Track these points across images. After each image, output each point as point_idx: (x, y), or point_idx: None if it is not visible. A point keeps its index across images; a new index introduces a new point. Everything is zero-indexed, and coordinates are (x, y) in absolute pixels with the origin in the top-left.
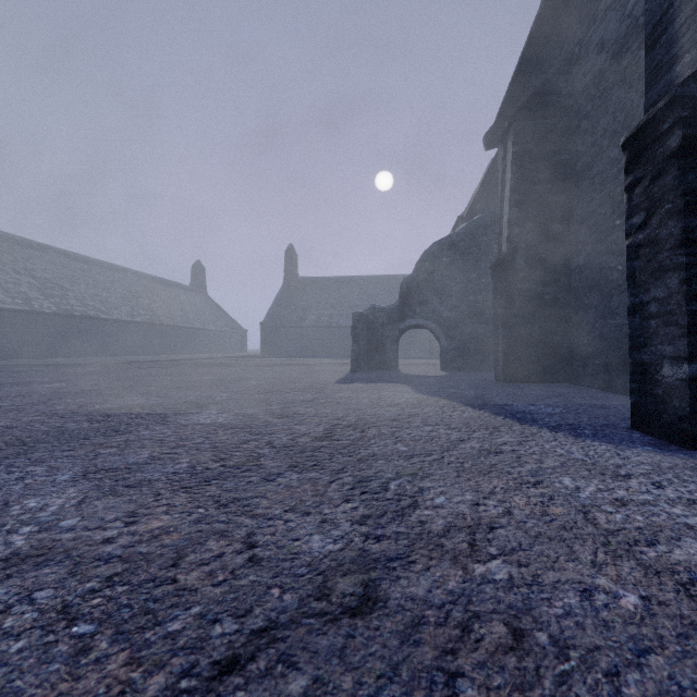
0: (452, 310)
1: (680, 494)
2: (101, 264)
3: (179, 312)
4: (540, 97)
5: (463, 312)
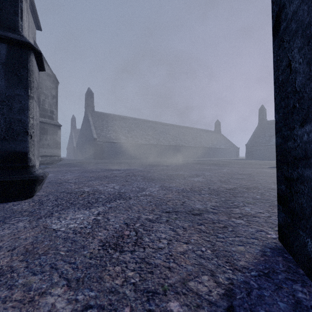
0: None
1: None
2: (185, 127)
3: (210, 141)
4: None
5: None
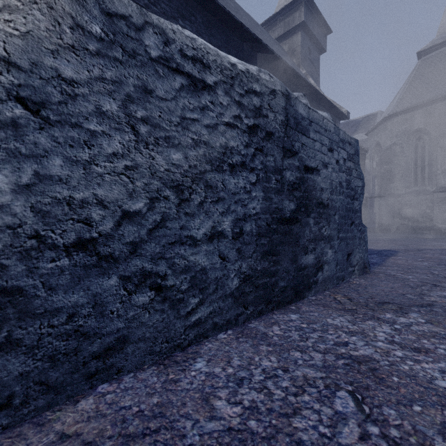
0: None
1: None
2: None
3: None
4: None
5: None
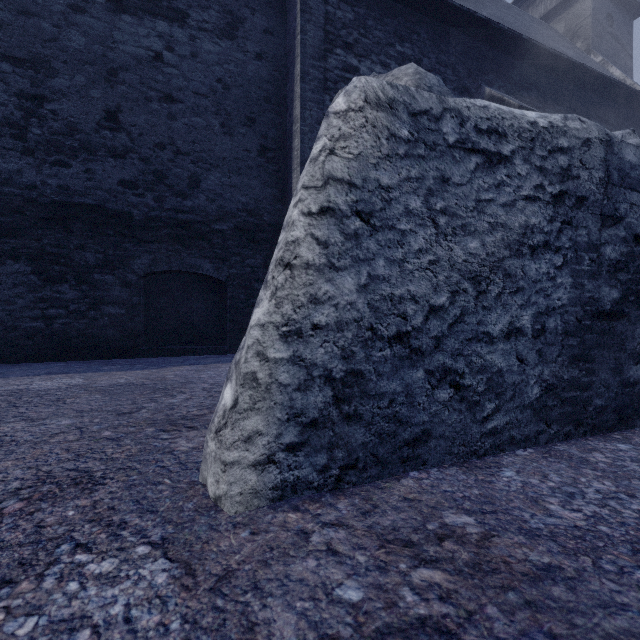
0: None
1: None
2: None
3: None
4: None
5: None
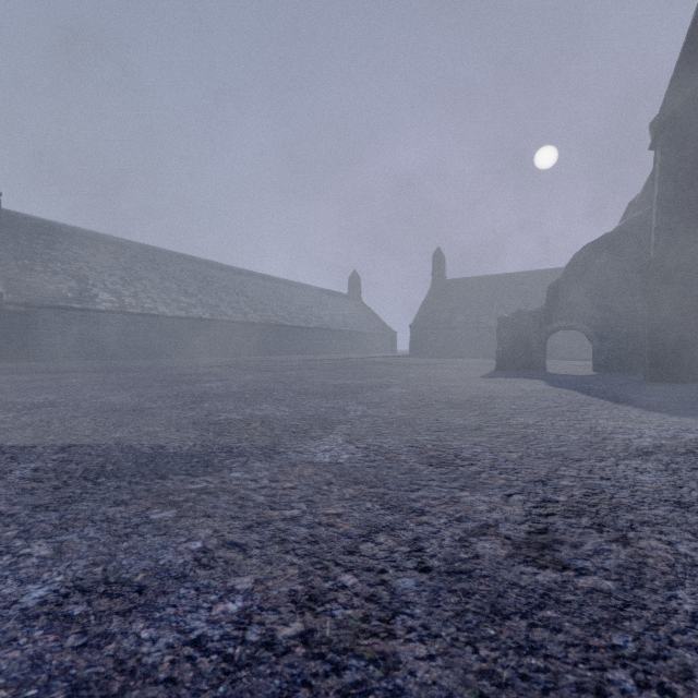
0: (606, 311)
1: (665, 429)
2: (285, 282)
3: (340, 317)
4: (694, 103)
5: (619, 312)
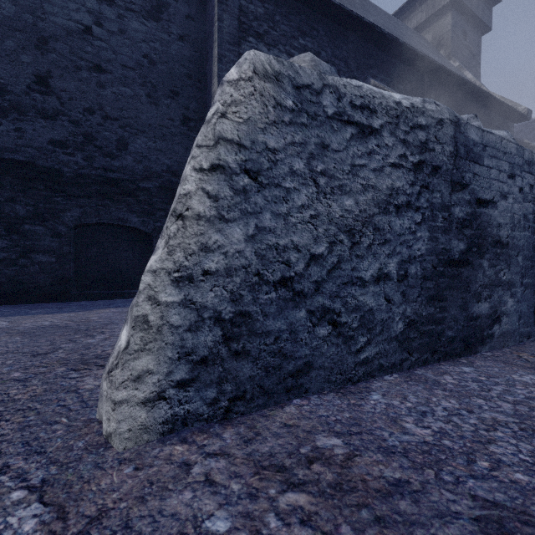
0: None
1: None
2: None
3: None
4: None
5: None
